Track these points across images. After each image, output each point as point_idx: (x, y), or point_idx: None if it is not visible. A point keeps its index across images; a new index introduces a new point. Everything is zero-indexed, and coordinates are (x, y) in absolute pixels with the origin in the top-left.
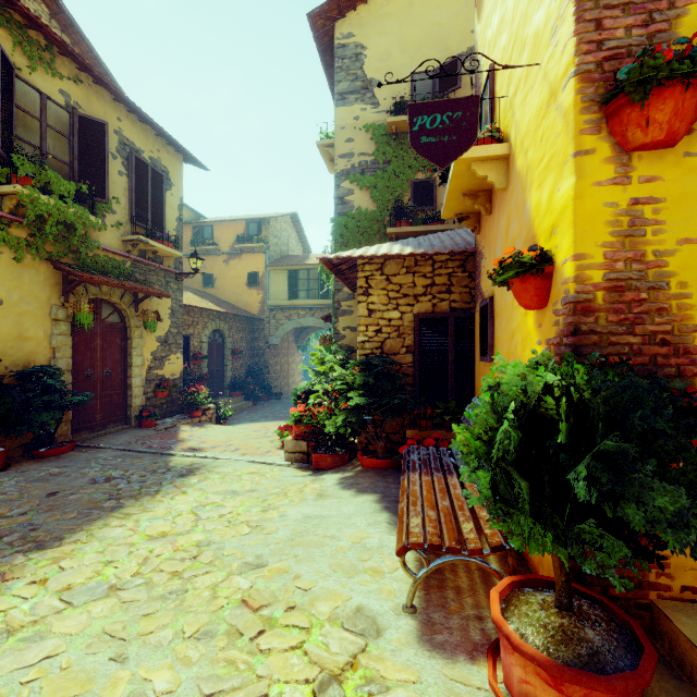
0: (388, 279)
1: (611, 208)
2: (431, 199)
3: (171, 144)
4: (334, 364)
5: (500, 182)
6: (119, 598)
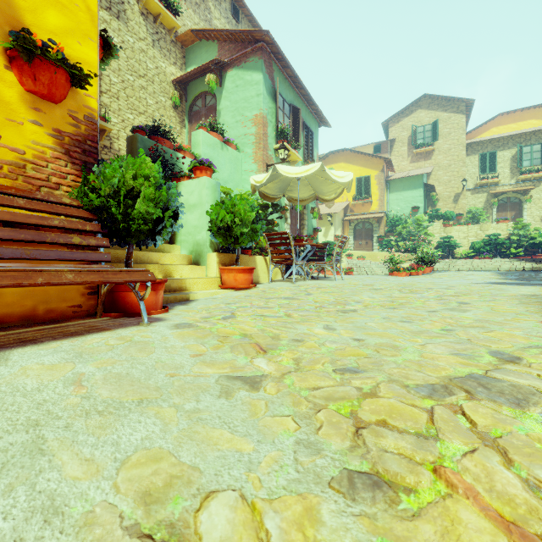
0: None
1: None
2: None
3: None
4: None
5: None
6: (425, 373)
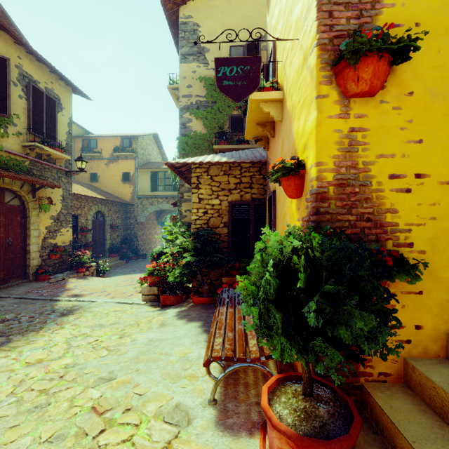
0: (211, 178)
1: (338, 133)
2: (242, 128)
3: (62, 79)
4: (179, 234)
5: (278, 116)
6: None
